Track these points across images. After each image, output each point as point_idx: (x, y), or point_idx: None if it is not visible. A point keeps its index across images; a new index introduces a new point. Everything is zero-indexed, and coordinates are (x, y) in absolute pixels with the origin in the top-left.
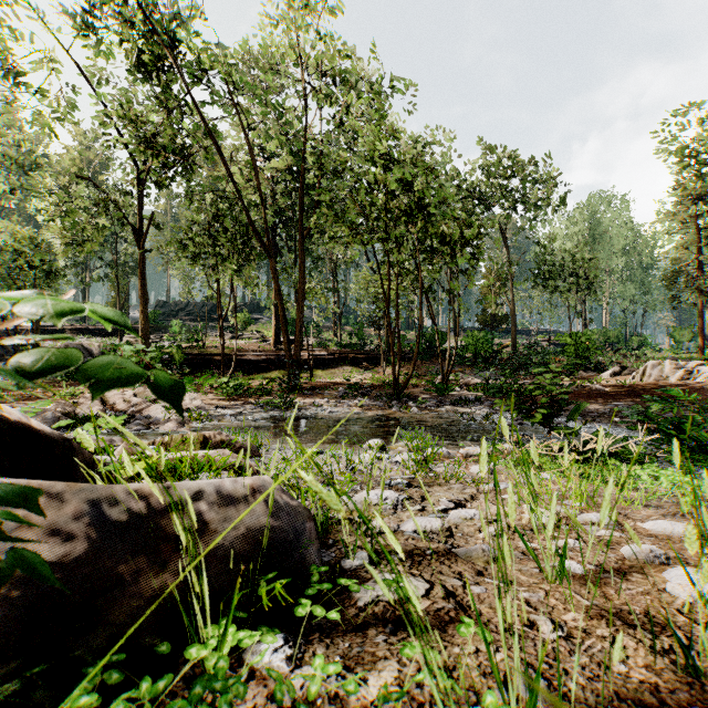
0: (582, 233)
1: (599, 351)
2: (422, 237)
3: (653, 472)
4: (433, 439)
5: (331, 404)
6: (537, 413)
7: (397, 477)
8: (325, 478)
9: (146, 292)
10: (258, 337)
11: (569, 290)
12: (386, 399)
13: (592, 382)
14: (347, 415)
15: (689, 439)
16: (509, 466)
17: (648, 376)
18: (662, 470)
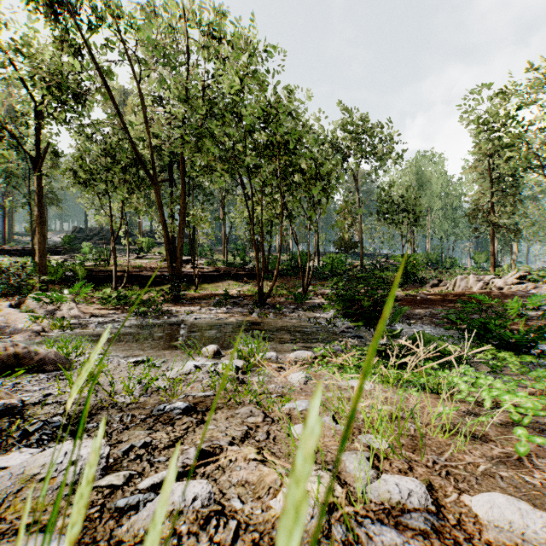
0: (411, 182)
1: (422, 268)
2: (284, 172)
3: (470, 379)
4: (276, 342)
5: (200, 311)
6: (361, 316)
7: (190, 395)
8: (100, 400)
9: (43, 214)
10: (159, 258)
11: (401, 222)
12: (251, 307)
13: (417, 291)
14: (210, 321)
15: (496, 338)
16: (331, 371)
17: (458, 287)
18: (481, 379)
